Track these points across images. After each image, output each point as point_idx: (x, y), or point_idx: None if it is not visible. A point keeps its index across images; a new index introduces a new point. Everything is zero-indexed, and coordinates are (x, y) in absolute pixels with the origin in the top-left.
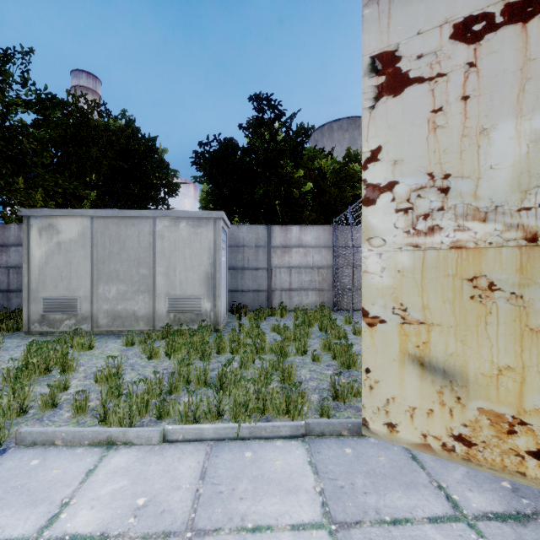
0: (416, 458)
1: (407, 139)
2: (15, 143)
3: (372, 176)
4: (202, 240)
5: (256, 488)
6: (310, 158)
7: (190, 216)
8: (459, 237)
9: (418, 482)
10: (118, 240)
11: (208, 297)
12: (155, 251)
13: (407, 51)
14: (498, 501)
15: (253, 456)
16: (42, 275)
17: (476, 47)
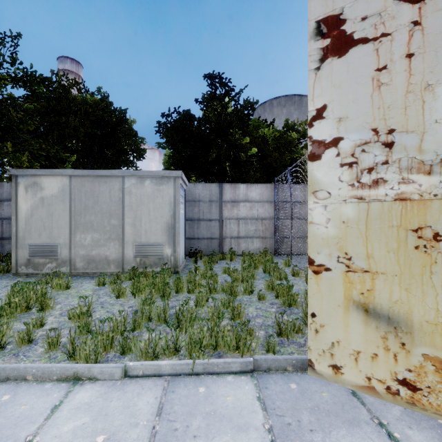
0: (356, 394)
1: (352, 97)
2: (4, 113)
3: (317, 133)
4: (163, 195)
5: (209, 425)
6: (254, 127)
7: (153, 175)
8: (403, 189)
9: (360, 419)
10: (92, 195)
11: (169, 244)
12: (124, 204)
13: (351, 13)
14: (437, 440)
15: (206, 392)
16: (28, 225)
17: (421, 6)
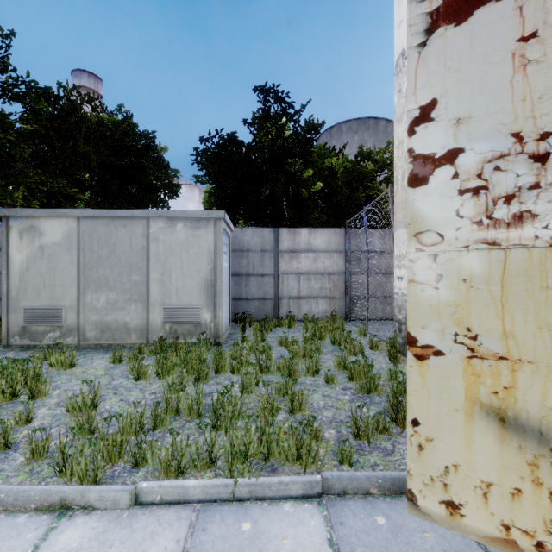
0: None
1: (478, 85)
2: None
3: (422, 144)
4: (201, 243)
5: None
6: (319, 156)
7: (187, 216)
8: None
9: None
10: (108, 243)
11: (208, 307)
12: (149, 255)
13: None
14: None
15: (253, 530)
16: (23, 282)
17: None
